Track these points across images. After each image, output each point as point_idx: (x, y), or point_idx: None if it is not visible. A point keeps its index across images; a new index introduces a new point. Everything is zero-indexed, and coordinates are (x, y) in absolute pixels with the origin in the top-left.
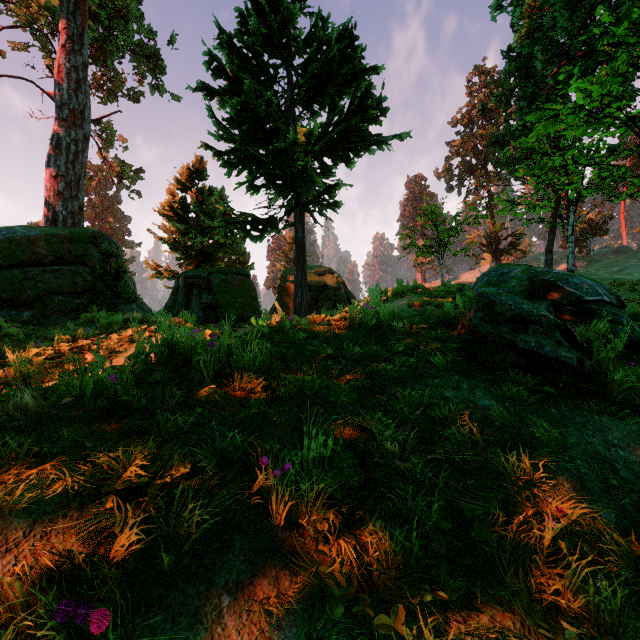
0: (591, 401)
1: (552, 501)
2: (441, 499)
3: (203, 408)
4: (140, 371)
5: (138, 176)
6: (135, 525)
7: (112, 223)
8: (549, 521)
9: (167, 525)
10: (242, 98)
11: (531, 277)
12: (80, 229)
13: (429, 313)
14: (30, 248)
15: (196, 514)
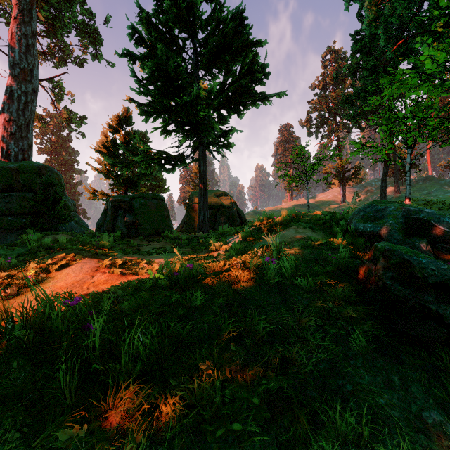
0: None
1: None
2: None
3: None
4: None
5: (82, 121)
6: None
7: (65, 156)
8: None
9: None
10: (156, 60)
11: (405, 215)
12: (27, 163)
13: (324, 256)
14: None
15: None
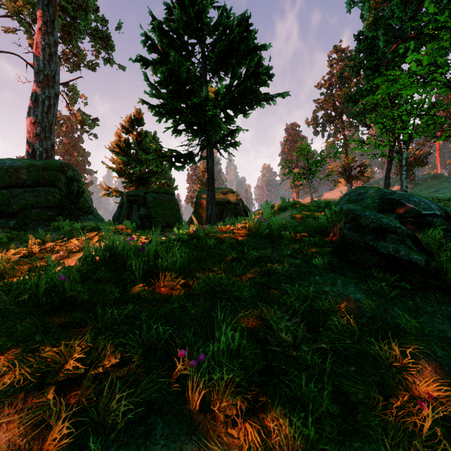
0: (437, 294)
1: (419, 383)
2: (329, 383)
3: (134, 303)
4: (87, 270)
5: (95, 123)
6: (68, 417)
7: (77, 157)
8: (423, 406)
9: (98, 413)
10: (168, 66)
11: (381, 196)
12: (52, 161)
13: (307, 224)
14: (15, 174)
15: (123, 404)
